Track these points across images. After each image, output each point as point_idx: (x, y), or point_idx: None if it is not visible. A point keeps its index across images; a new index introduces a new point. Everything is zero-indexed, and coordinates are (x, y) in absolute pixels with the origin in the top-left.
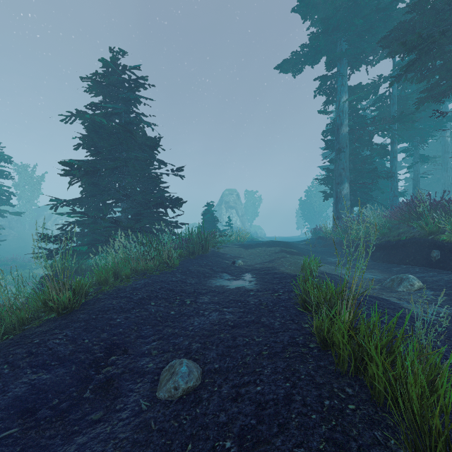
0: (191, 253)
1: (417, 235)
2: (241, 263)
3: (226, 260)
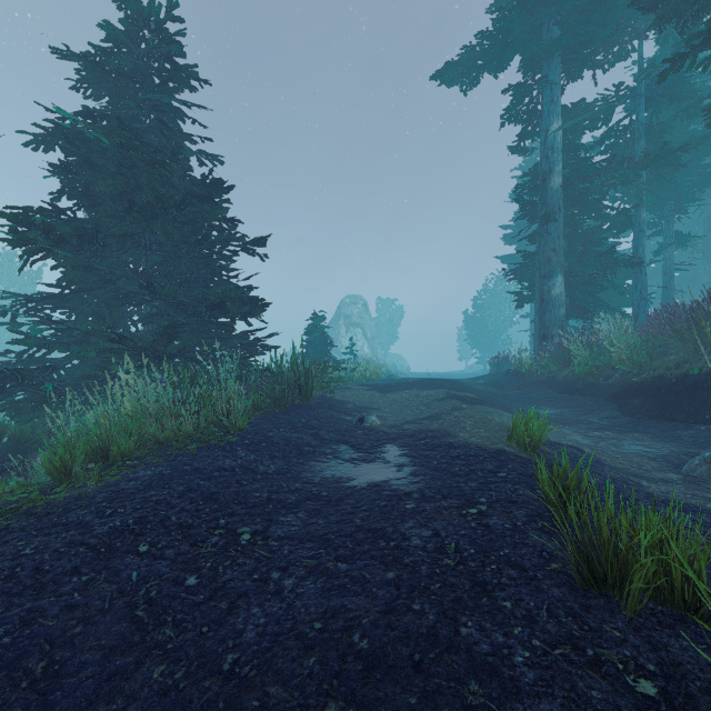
0: (277, 402)
1: None
2: (375, 420)
3: (346, 416)
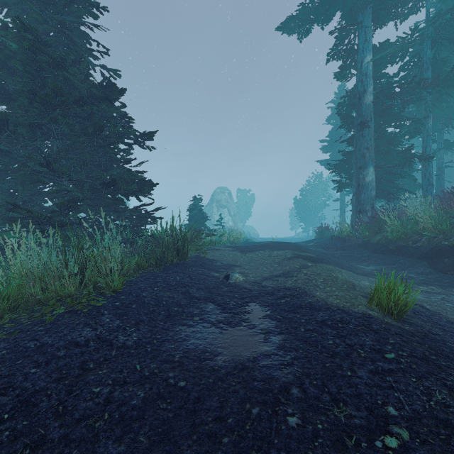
0: (158, 262)
1: None
2: (238, 277)
3: (215, 272)
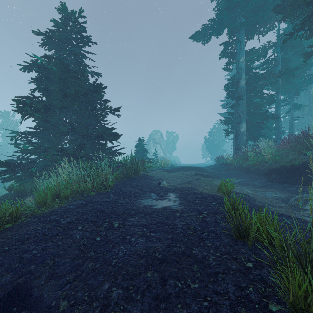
0: (125, 176)
1: (309, 161)
2: (165, 183)
3: (153, 182)
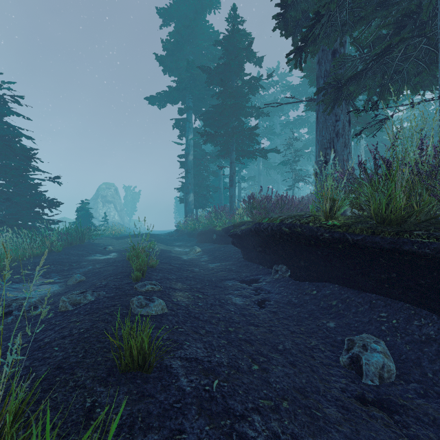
0: (69, 244)
1: (212, 227)
2: (111, 248)
3: (99, 248)
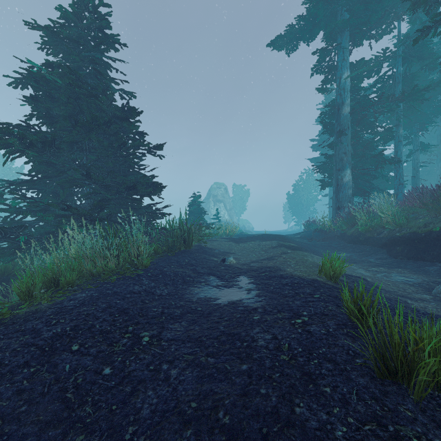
0: (170, 249)
1: None
2: (232, 260)
3: (214, 257)
